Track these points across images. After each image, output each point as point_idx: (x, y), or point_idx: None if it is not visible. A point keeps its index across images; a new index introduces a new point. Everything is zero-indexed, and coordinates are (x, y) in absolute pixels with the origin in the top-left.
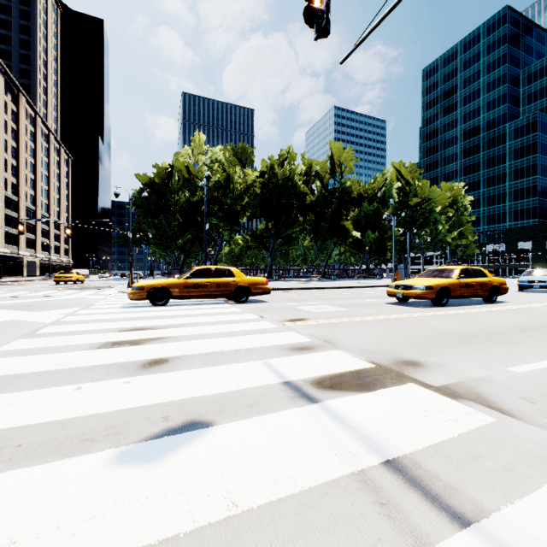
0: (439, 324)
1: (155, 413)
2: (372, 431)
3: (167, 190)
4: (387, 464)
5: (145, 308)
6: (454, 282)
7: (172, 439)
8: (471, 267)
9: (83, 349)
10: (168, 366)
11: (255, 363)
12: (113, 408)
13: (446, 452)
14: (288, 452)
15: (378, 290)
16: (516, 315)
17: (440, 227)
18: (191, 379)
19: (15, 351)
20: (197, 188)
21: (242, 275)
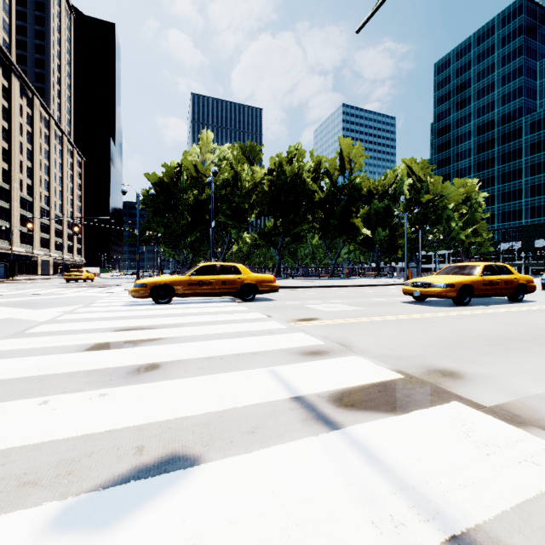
0: (467, 325)
1: (128, 440)
2: (419, 478)
3: (175, 189)
4: (454, 544)
5: (148, 306)
6: (477, 279)
7: (140, 486)
8: (495, 264)
9: (68, 352)
10: (158, 373)
11: (260, 371)
12: (76, 432)
13: (539, 521)
14: (302, 515)
15: (390, 288)
16: None
17: (453, 225)
18: (181, 392)
19: None
20: (205, 186)
21: (248, 272)
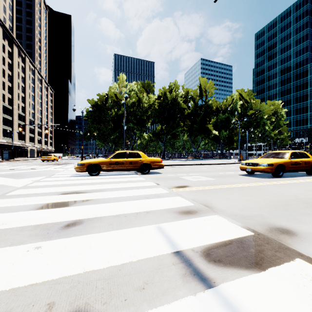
0: (286, 191)
1: (44, 296)
2: None
3: (104, 108)
4: None
5: (85, 177)
6: (287, 161)
7: None
8: (298, 151)
9: (26, 210)
10: (81, 228)
11: (151, 228)
12: (6, 285)
13: None
14: None
15: (230, 166)
16: None
17: (267, 128)
18: (93, 246)
19: None
20: (121, 106)
21: (145, 156)
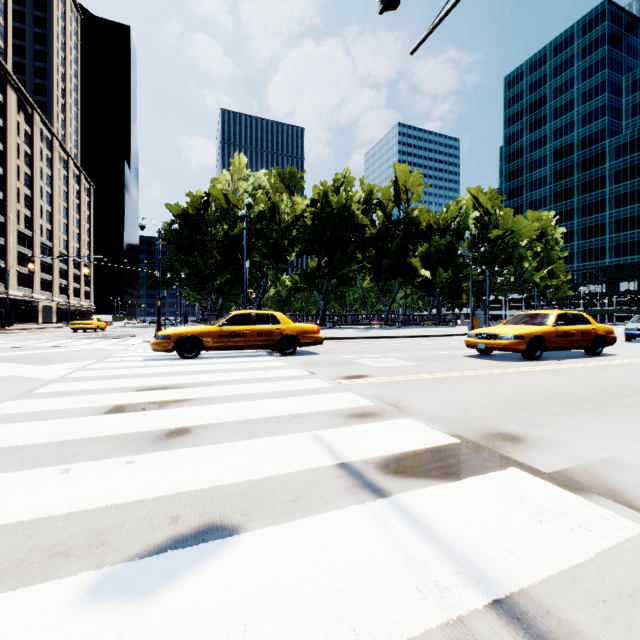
0: (535, 383)
1: (162, 510)
2: (467, 545)
3: (202, 222)
4: (497, 607)
5: (172, 361)
6: (549, 330)
7: (178, 556)
8: (570, 312)
9: (85, 415)
10: (189, 438)
11: (302, 436)
12: (105, 502)
13: (584, 585)
14: (345, 582)
15: (452, 339)
16: (631, 372)
17: (526, 265)
18: (215, 459)
19: (1, 417)
20: (236, 219)
21: (288, 322)
